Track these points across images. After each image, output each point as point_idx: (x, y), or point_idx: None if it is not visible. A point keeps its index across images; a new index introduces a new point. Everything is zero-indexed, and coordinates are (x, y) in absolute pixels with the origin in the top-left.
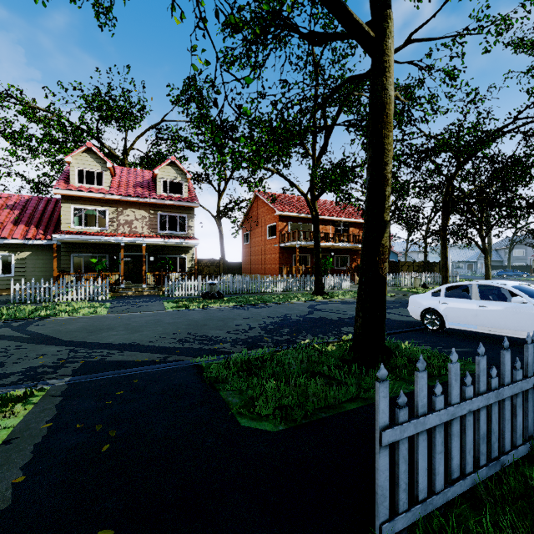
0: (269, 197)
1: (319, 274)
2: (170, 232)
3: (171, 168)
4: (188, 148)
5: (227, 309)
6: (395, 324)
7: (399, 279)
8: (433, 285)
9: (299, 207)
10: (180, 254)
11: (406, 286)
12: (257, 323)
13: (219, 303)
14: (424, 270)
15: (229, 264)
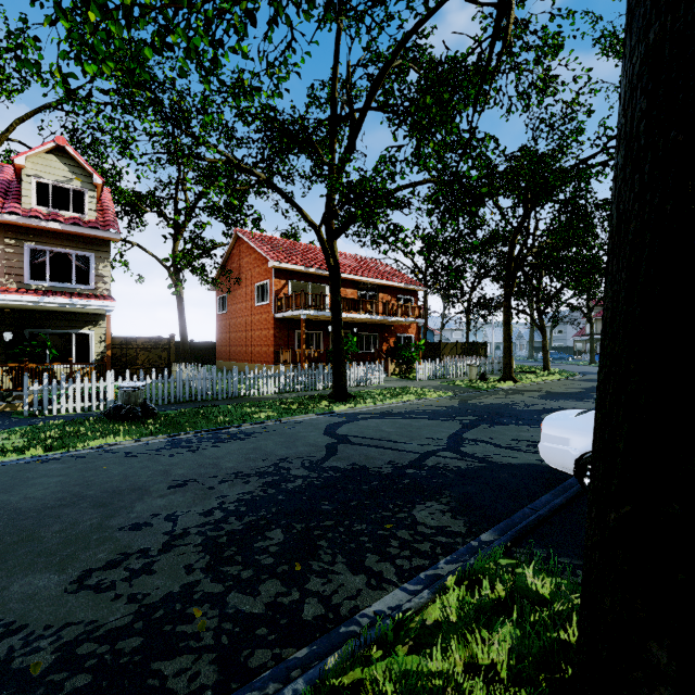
0: (258, 239)
1: (340, 363)
2: (55, 284)
3: (57, 161)
4: (73, 105)
5: (146, 452)
6: (511, 478)
7: (448, 367)
8: (489, 375)
9: (307, 258)
10: (79, 327)
11: (457, 377)
12: (199, 507)
13: (140, 430)
14: (468, 354)
15: (195, 346)
